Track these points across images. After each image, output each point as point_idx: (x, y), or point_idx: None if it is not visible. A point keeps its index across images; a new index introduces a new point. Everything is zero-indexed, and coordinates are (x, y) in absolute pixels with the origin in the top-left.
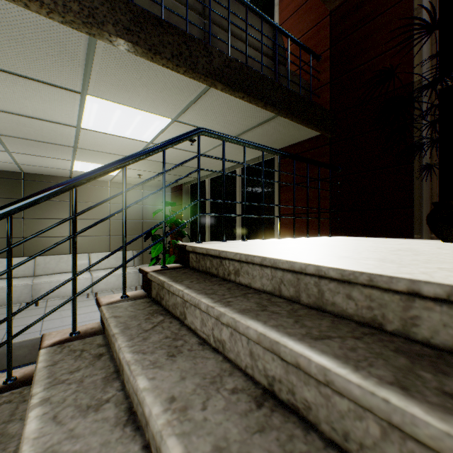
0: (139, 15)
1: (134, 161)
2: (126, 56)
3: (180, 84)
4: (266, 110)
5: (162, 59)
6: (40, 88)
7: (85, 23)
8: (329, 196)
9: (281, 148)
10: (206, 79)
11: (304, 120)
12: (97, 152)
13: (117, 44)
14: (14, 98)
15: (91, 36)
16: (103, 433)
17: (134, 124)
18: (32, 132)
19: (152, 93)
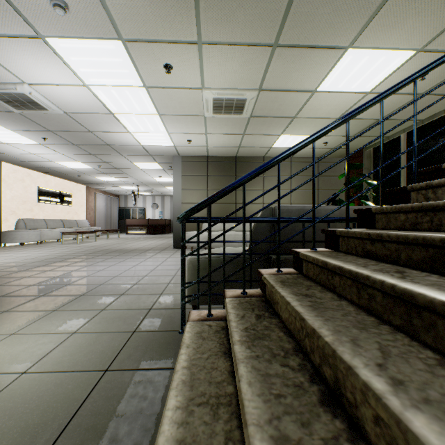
0: None
1: None
2: None
3: None
4: None
5: None
6: (317, 55)
7: None
8: None
9: None
10: None
11: None
12: (307, 119)
13: None
14: (290, 73)
15: None
16: None
17: (369, 71)
18: (275, 107)
19: (418, 21)
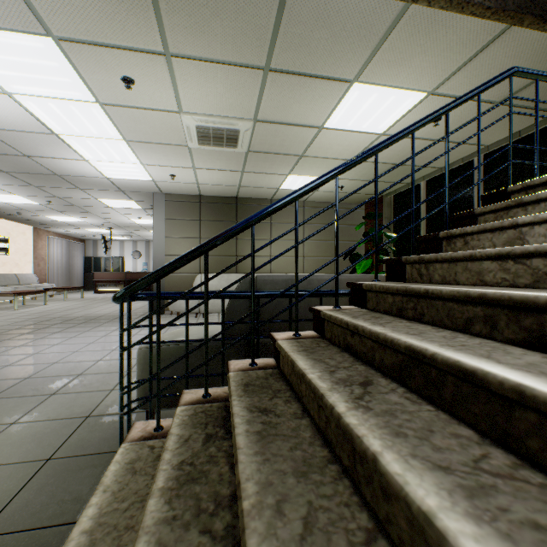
0: None
1: (455, 106)
2: (425, 19)
3: (468, 38)
4: None
5: (473, 6)
6: (318, 85)
7: None
8: None
9: None
10: (513, 16)
11: None
12: (317, 159)
13: (434, 3)
14: (289, 104)
15: (413, 3)
16: None
17: (379, 110)
18: (277, 142)
19: (426, 61)
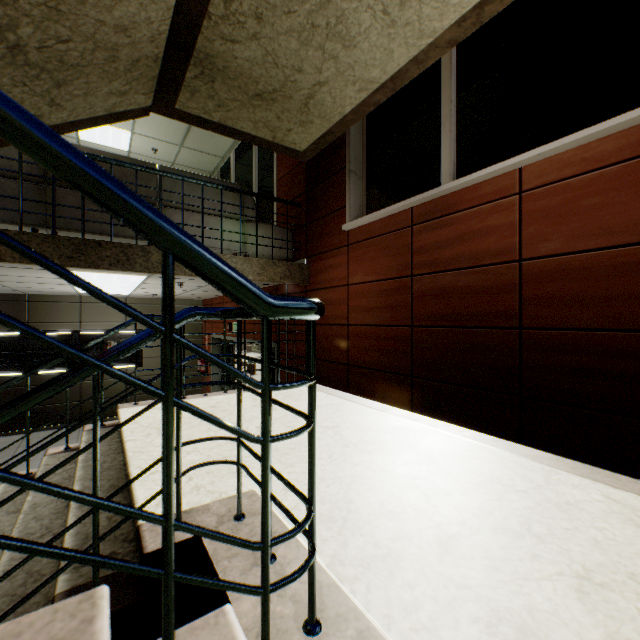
0: None
1: None
2: None
3: None
4: None
5: None
6: None
7: None
8: None
9: None
10: None
11: None
12: None
13: None
14: None
15: None
16: None
17: None
18: None
19: None
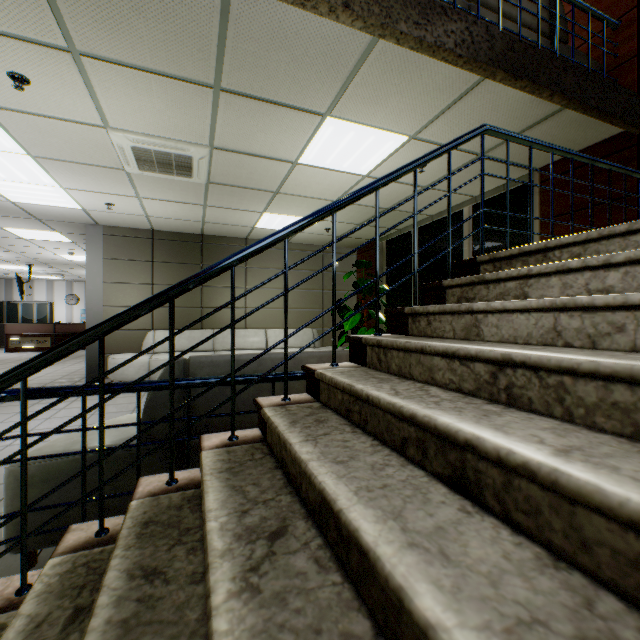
0: (425, 6)
1: (424, 162)
2: (398, 57)
3: (444, 84)
4: (550, 101)
5: (444, 52)
6: (285, 115)
7: (383, 25)
8: (639, 217)
9: (544, 165)
10: (486, 69)
11: (603, 110)
12: (296, 197)
13: (403, 42)
14: (253, 132)
15: (381, 38)
16: (511, 345)
17: (360, 150)
18: (244, 175)
19: (403, 102)
